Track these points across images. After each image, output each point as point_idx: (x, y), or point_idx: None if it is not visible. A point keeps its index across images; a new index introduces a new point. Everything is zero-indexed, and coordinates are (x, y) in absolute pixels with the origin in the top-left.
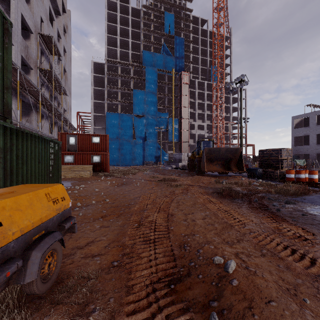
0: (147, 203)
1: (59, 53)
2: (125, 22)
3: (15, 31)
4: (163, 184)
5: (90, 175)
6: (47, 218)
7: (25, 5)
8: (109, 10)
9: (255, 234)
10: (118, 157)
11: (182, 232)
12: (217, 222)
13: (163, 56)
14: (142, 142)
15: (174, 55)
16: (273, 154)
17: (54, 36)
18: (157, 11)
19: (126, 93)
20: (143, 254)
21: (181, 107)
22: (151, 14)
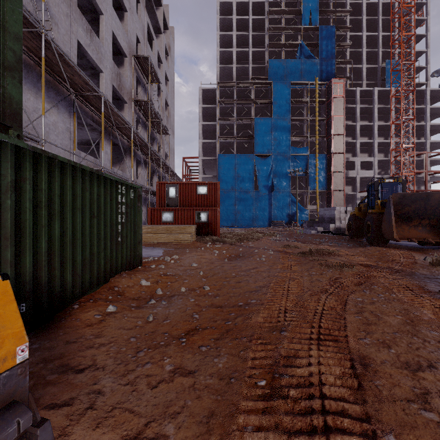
0: (284, 307)
1: (158, 78)
2: (243, 26)
3: (105, 54)
4: (310, 260)
5: (192, 240)
6: None
7: (117, 21)
8: (222, 15)
9: None
10: (234, 215)
11: None
12: None
13: (300, 61)
14: (267, 193)
15: (319, 56)
16: None
17: (154, 60)
18: None
19: (245, 125)
20: None
21: (331, 136)
22: (281, 3)
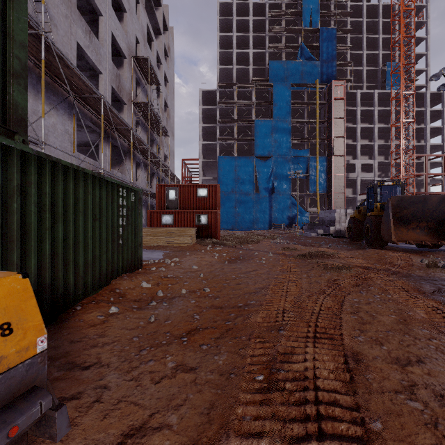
0: (283, 308)
1: (158, 80)
2: (243, 27)
3: (104, 55)
4: (309, 262)
5: (192, 243)
6: None
7: (117, 22)
8: (222, 16)
9: None
10: (234, 217)
11: None
12: None
13: (301, 63)
14: (268, 195)
15: (319, 58)
16: None
17: (153, 61)
18: None
19: (245, 127)
20: None
21: (331, 138)
22: (281, 5)
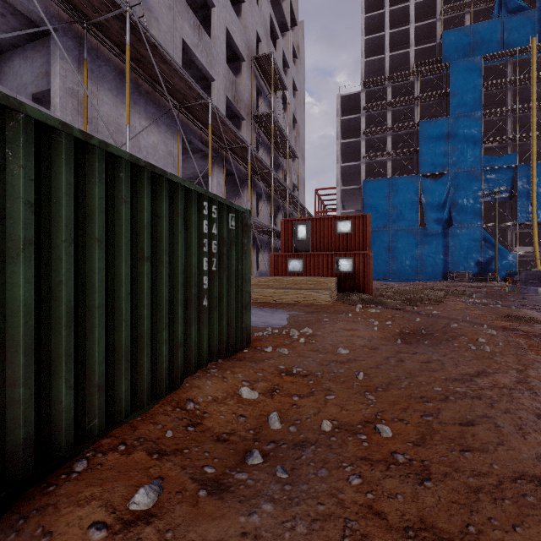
0: None
1: (283, 83)
2: None
3: (217, 57)
4: None
5: (331, 300)
6: None
7: (233, 14)
8: None
9: None
10: (387, 263)
11: None
12: None
13: (500, 21)
14: (441, 230)
15: (536, 3)
16: None
17: (278, 63)
18: None
19: (404, 135)
20: None
21: None
22: None
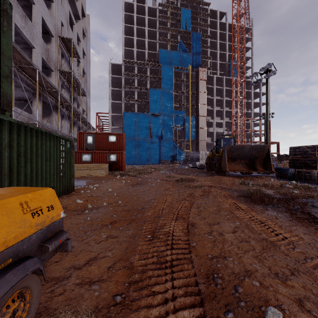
0: (162, 208)
1: (78, 55)
2: (141, 22)
3: (37, 34)
4: (180, 184)
5: (106, 174)
6: (17, 239)
7: (46, 9)
8: (126, 12)
9: (315, 262)
10: (135, 156)
11: (208, 251)
12: (253, 238)
13: (180, 53)
14: (158, 141)
15: (191, 51)
16: (308, 152)
17: (74, 39)
18: (173, 8)
19: (143, 93)
20: (156, 287)
21: (198, 105)
22: (167, 12)
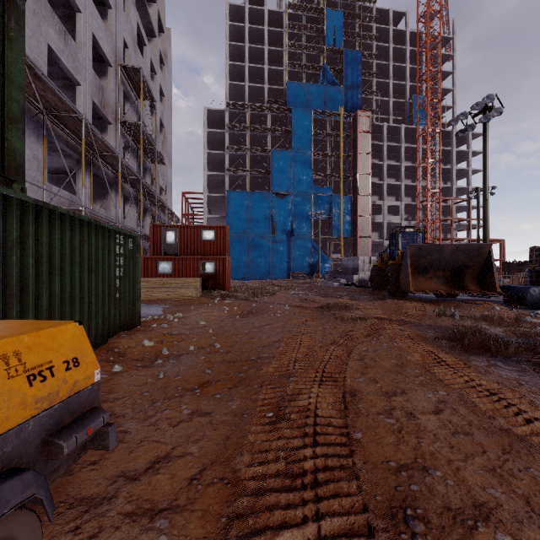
0: (295, 358)
1: (152, 95)
2: (257, 37)
3: (84, 62)
4: (326, 315)
5: (197, 296)
6: None
7: (99, 20)
8: (231, 21)
9: None
10: (246, 265)
11: (388, 453)
12: (478, 427)
13: (323, 87)
14: (286, 239)
15: (343, 83)
16: None
17: (145, 70)
18: (313, 10)
19: (260, 157)
20: (285, 534)
21: (356, 175)
22: (301, 17)
